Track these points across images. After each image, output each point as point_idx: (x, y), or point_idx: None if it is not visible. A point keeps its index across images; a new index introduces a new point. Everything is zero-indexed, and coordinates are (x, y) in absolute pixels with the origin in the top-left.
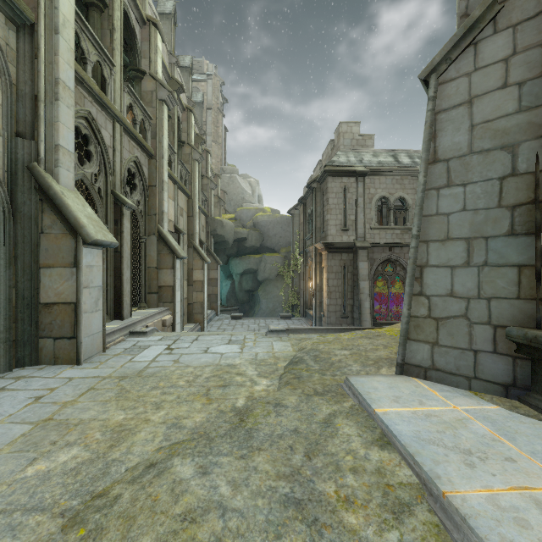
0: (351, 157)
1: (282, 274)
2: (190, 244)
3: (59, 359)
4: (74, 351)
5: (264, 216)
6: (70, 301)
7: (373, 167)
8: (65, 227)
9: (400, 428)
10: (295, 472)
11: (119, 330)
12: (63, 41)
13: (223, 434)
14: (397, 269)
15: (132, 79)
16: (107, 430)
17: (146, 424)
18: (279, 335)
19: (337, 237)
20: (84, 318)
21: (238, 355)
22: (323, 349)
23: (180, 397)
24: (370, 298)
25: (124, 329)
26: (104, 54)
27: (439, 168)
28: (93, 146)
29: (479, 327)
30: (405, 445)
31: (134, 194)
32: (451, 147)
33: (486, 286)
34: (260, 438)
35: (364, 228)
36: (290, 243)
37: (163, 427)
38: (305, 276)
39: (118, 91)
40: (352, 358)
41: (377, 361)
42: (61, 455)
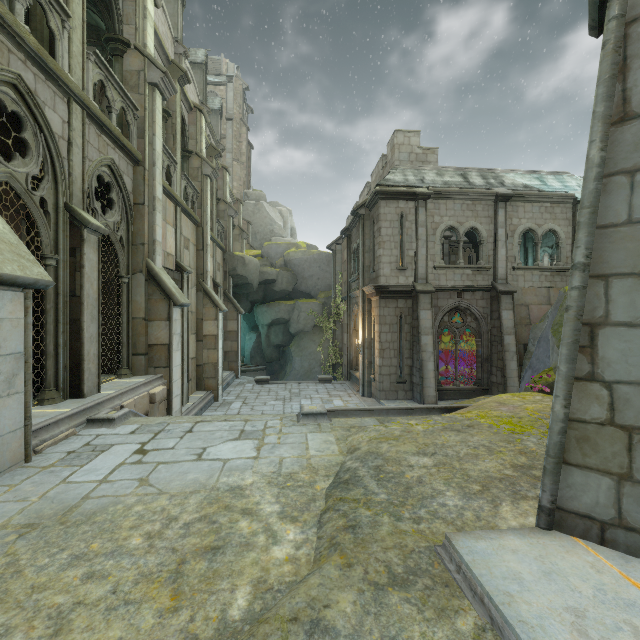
0: (410, 176)
1: (320, 325)
2: (199, 286)
3: None
4: None
5: (298, 252)
6: None
7: (437, 188)
8: None
9: None
10: None
11: (69, 418)
12: None
13: None
14: (468, 320)
15: (110, 53)
16: None
17: None
18: (318, 421)
19: (392, 278)
20: None
21: (251, 464)
22: (387, 453)
23: (118, 589)
24: (434, 357)
25: (78, 415)
26: None
27: (635, 132)
28: (31, 134)
29: None
30: None
31: (109, 213)
32: None
33: None
34: None
35: (426, 266)
36: (331, 286)
37: None
38: (349, 328)
39: (77, 56)
40: (440, 475)
41: (486, 484)
42: None
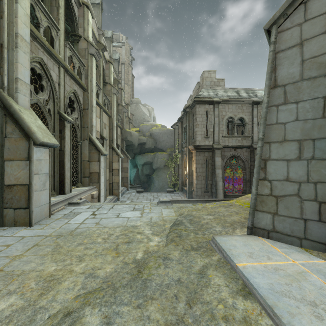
0: (211, 93)
1: (168, 165)
2: (110, 146)
3: (17, 222)
4: (27, 217)
5: (157, 129)
6: (25, 183)
7: (224, 98)
8: (21, 133)
9: (257, 281)
10: (179, 320)
11: (62, 202)
12: (21, 8)
13: (125, 284)
14: (239, 162)
15: (72, 41)
16: (40, 280)
17: (70, 274)
18: (166, 204)
19: (202, 142)
20: (34, 195)
21: (139, 218)
22: (195, 214)
23: (97, 251)
24: (222, 180)
25: (65, 201)
26: (52, 22)
27: (278, 91)
28: (45, 82)
29: (308, 202)
30: (264, 297)
31: (73, 114)
32: (287, 76)
33: (313, 174)
34: (152, 287)
35: (219, 136)
36: (173, 146)
37: (82, 276)
38: (182, 166)
39: (62, 46)
40: (215, 221)
41: (232, 223)
42: (1, 303)
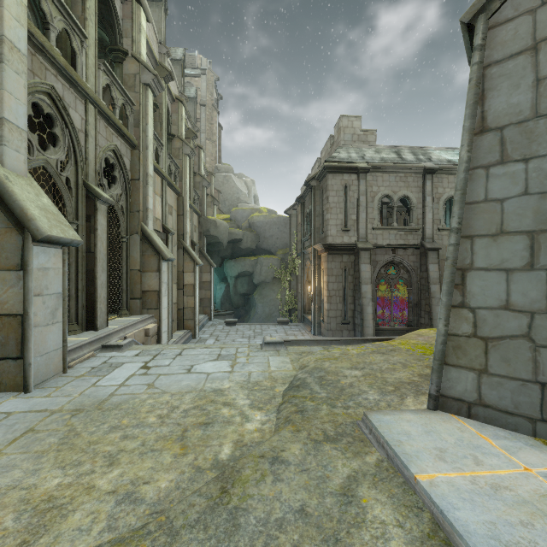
0: (353, 153)
1: (279, 277)
2: (180, 245)
3: (2, 385)
4: (20, 375)
5: (260, 216)
6: (16, 312)
7: (375, 163)
8: (9, 220)
9: (463, 518)
10: None
11: (89, 344)
12: None
13: (195, 520)
14: (401, 272)
15: (112, 60)
16: (25, 509)
17: (88, 496)
18: (277, 348)
19: (337, 238)
20: (34, 334)
21: (227, 375)
22: (329, 368)
23: (146, 444)
24: (373, 303)
25: (95, 343)
26: (73, 22)
27: (489, 140)
28: (59, 129)
29: None
30: None
31: (113, 187)
32: (507, 111)
33: None
34: (249, 528)
35: (366, 228)
36: (287, 245)
37: (111, 501)
38: (303, 279)
39: (91, 67)
40: (366, 381)
41: (398, 386)
42: None
